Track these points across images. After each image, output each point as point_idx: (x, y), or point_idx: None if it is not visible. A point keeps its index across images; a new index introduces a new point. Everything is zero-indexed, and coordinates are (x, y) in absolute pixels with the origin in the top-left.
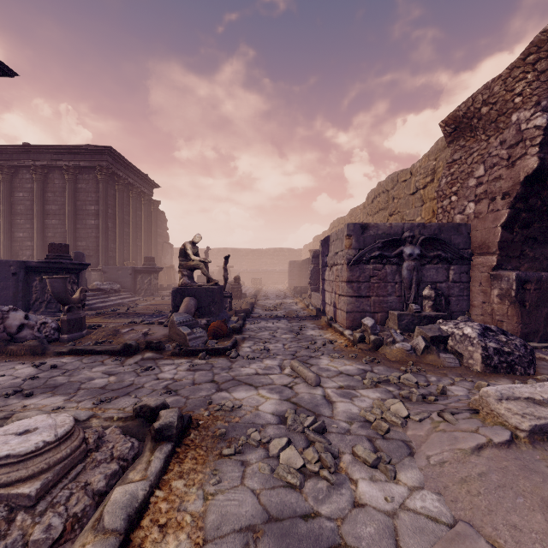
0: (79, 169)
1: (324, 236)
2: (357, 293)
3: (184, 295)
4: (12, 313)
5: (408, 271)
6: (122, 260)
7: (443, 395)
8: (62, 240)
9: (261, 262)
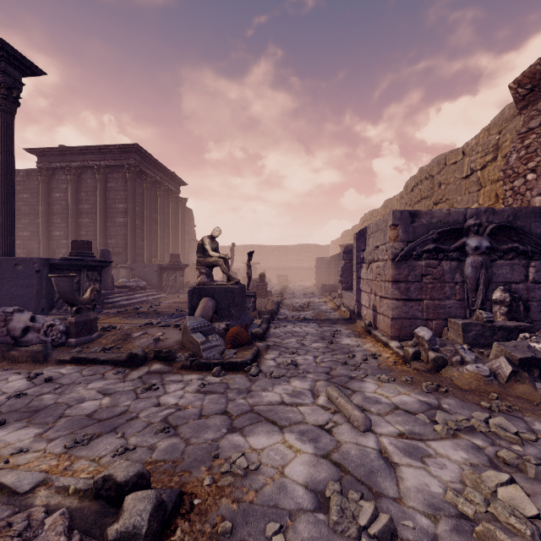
0: (109, 169)
1: (354, 231)
2: (405, 295)
3: (201, 296)
4: (17, 315)
5: (474, 268)
6: (150, 257)
7: None
8: (94, 238)
9: (287, 258)
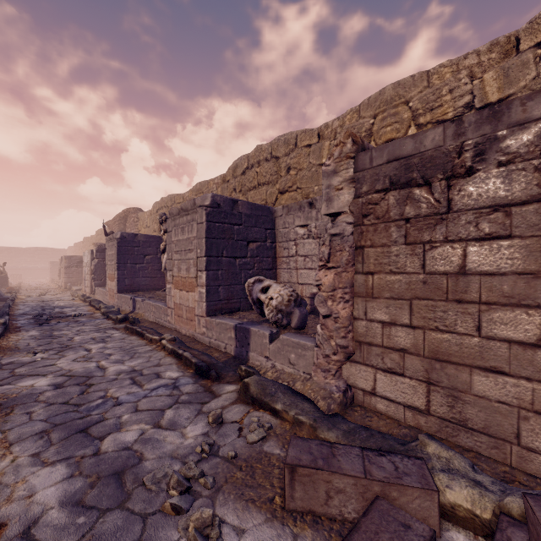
0: None
1: (81, 245)
2: (69, 277)
3: None
4: None
5: None
6: None
7: None
8: None
9: (20, 260)
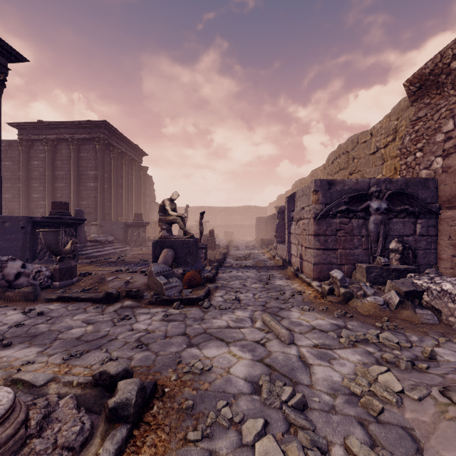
0: (81, 141)
1: (287, 195)
2: (324, 246)
3: (163, 247)
4: (10, 263)
5: (375, 224)
6: (117, 216)
7: (432, 359)
8: (68, 199)
9: (232, 218)
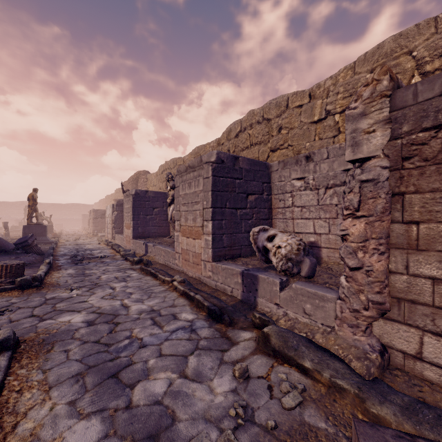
0: None
1: (104, 201)
2: (95, 226)
3: None
4: None
5: None
6: None
7: None
8: None
9: (61, 213)
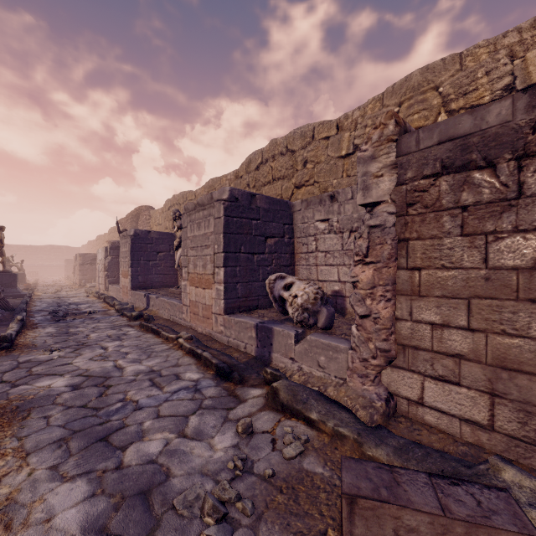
0: None
1: (94, 243)
2: (83, 274)
3: None
4: None
5: None
6: None
7: None
8: None
9: (36, 257)
